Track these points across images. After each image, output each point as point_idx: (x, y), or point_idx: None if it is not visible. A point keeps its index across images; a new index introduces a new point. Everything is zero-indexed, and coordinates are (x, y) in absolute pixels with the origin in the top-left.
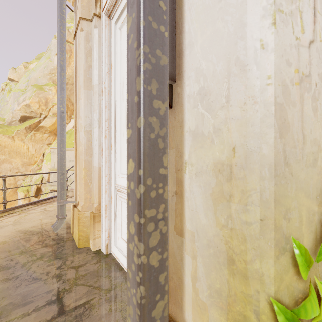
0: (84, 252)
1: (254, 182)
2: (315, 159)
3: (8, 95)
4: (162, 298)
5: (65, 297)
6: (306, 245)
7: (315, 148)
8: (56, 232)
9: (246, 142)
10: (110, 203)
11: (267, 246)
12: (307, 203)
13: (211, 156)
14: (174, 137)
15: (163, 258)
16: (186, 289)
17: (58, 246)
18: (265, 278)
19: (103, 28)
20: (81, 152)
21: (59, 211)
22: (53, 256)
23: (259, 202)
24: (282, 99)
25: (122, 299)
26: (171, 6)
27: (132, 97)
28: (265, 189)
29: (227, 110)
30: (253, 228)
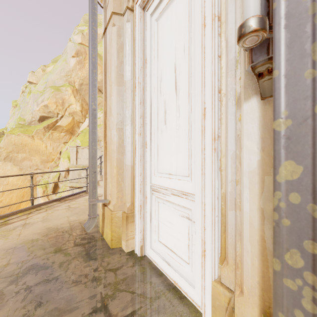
0: (117, 253)
1: None
2: None
3: (28, 97)
4: None
5: (110, 304)
6: None
7: None
8: (88, 231)
9: None
10: (144, 203)
11: None
12: None
13: None
14: None
15: None
16: None
17: (90, 246)
18: None
19: (137, 21)
20: (112, 150)
21: (91, 210)
22: (88, 257)
23: None
24: None
25: (171, 310)
26: None
27: (293, 73)
28: None
29: None
30: None
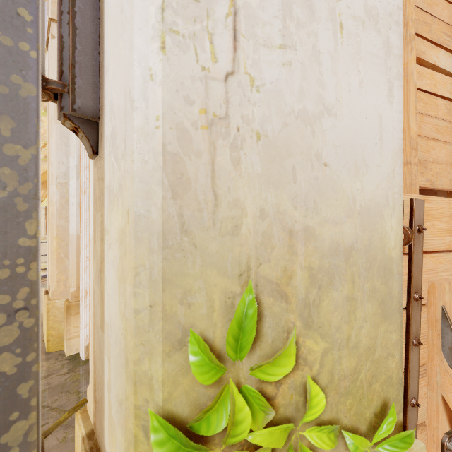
0: (53, 359)
1: (143, 256)
2: (236, 226)
3: None
4: (25, 416)
5: None
6: (220, 337)
7: (236, 211)
8: None
9: (134, 203)
10: None
11: (156, 340)
12: (222, 283)
13: (117, 221)
14: (99, 194)
15: (27, 361)
16: (105, 403)
17: None
18: (154, 383)
19: None
20: (52, 213)
21: None
22: None
23: (149, 283)
24: (177, 147)
25: None
26: (90, 14)
27: None
28: (154, 266)
29: (125, 160)
30: (142, 317)
